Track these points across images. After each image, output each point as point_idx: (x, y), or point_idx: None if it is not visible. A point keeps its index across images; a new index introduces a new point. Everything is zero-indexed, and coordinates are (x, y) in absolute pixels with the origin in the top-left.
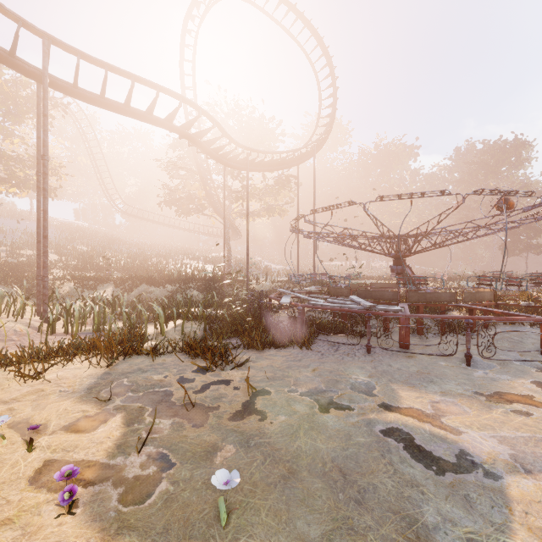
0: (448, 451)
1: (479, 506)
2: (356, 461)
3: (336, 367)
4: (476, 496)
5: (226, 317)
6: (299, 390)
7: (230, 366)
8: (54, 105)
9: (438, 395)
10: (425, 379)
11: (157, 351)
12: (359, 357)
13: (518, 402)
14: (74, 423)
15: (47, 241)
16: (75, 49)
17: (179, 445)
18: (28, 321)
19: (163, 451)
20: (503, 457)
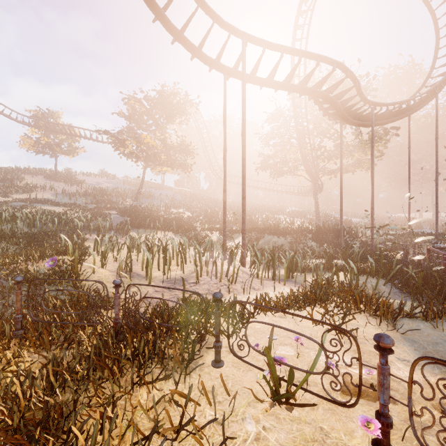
0: None
1: None
2: None
3: None
4: None
5: (413, 274)
6: None
7: None
8: (191, 105)
9: None
10: None
11: (428, 316)
12: None
13: None
14: None
15: (245, 201)
16: (262, 40)
17: None
18: (236, 265)
19: None
20: None
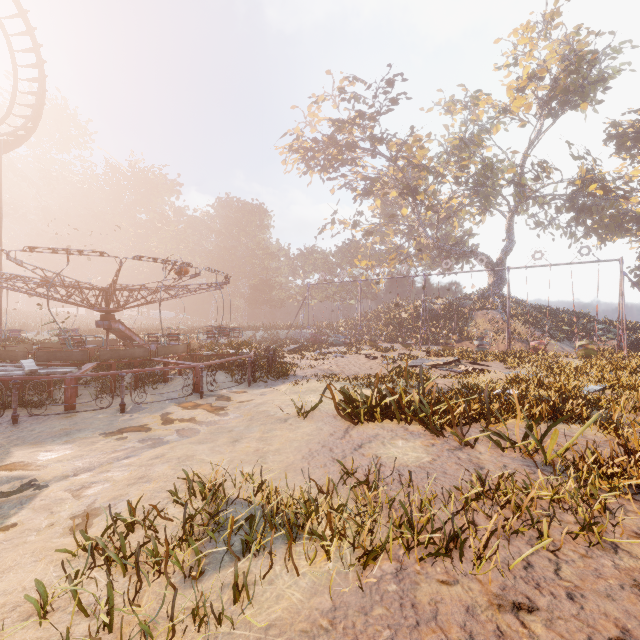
0: (17, 485)
1: (4, 511)
2: None
3: None
4: (8, 506)
5: None
6: None
7: None
8: None
9: (59, 445)
10: (61, 435)
11: None
12: None
13: (129, 432)
14: None
15: None
16: None
17: None
18: None
19: None
20: (66, 473)
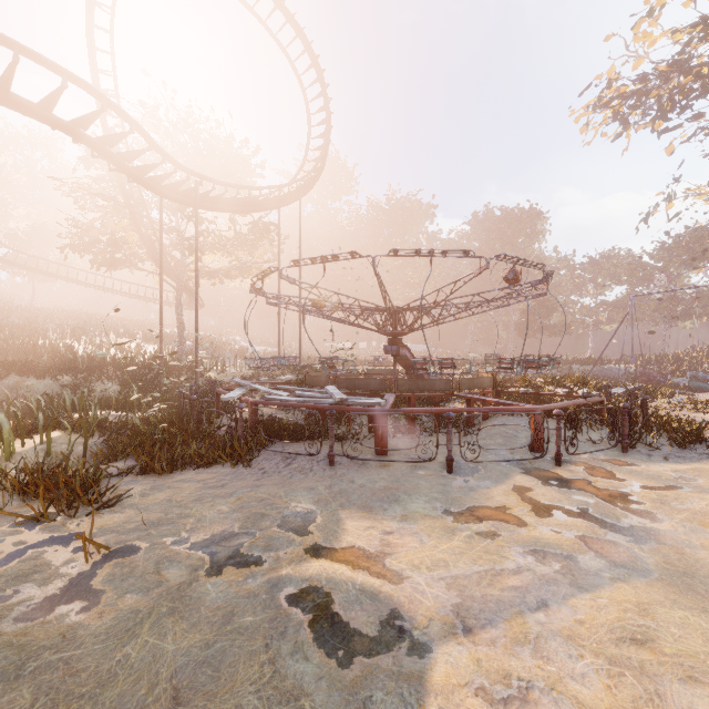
0: (373, 616)
1: None
2: (217, 668)
3: (275, 491)
4: (382, 697)
5: (137, 423)
6: (192, 539)
7: (94, 507)
8: None
9: (396, 521)
10: (389, 498)
11: None
12: (315, 473)
13: (489, 519)
14: None
15: None
16: None
17: None
18: None
19: None
20: (444, 612)
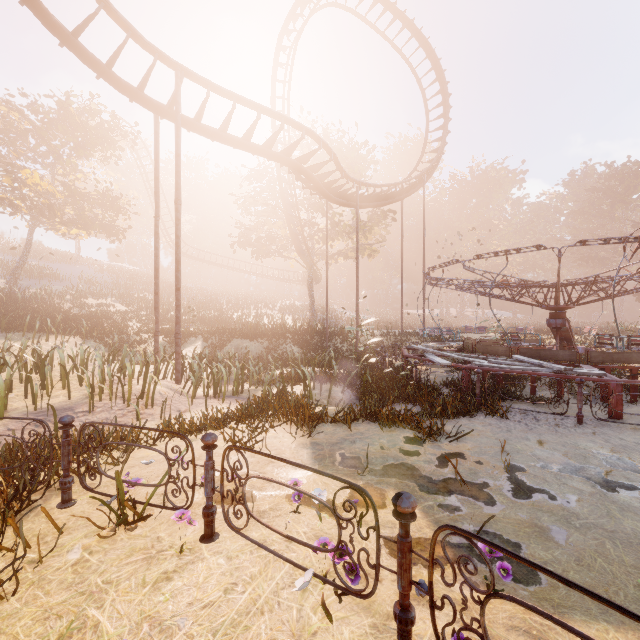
0: None
1: None
2: None
3: (561, 440)
4: None
5: (370, 379)
6: (553, 467)
7: (440, 437)
8: (124, 135)
9: None
10: None
11: (346, 418)
12: (574, 429)
13: None
14: (352, 497)
15: (179, 294)
16: (206, 80)
17: (500, 525)
18: (164, 382)
19: (489, 530)
20: None
